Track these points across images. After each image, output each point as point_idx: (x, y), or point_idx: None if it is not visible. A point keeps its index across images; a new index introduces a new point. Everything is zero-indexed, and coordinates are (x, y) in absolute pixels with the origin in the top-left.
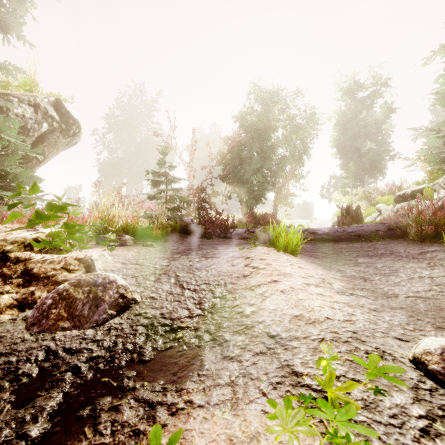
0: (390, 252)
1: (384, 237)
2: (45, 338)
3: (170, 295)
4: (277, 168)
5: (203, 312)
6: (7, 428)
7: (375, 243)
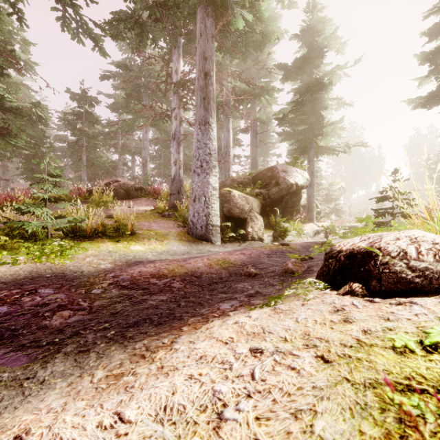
0: None
1: None
2: None
3: None
4: None
5: None
6: None
7: None
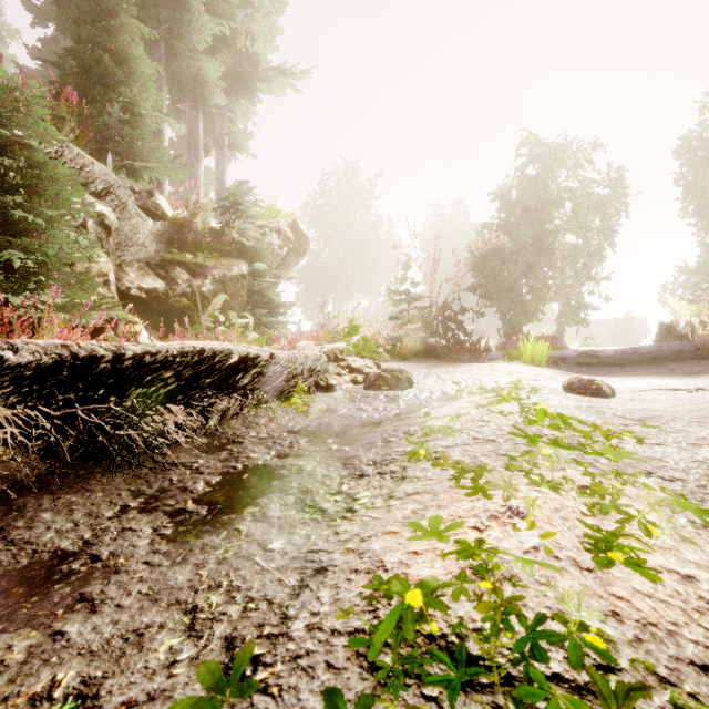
0: (670, 371)
1: (689, 359)
2: (378, 392)
3: (436, 383)
4: (563, 264)
5: (460, 388)
6: (391, 405)
7: (668, 365)
